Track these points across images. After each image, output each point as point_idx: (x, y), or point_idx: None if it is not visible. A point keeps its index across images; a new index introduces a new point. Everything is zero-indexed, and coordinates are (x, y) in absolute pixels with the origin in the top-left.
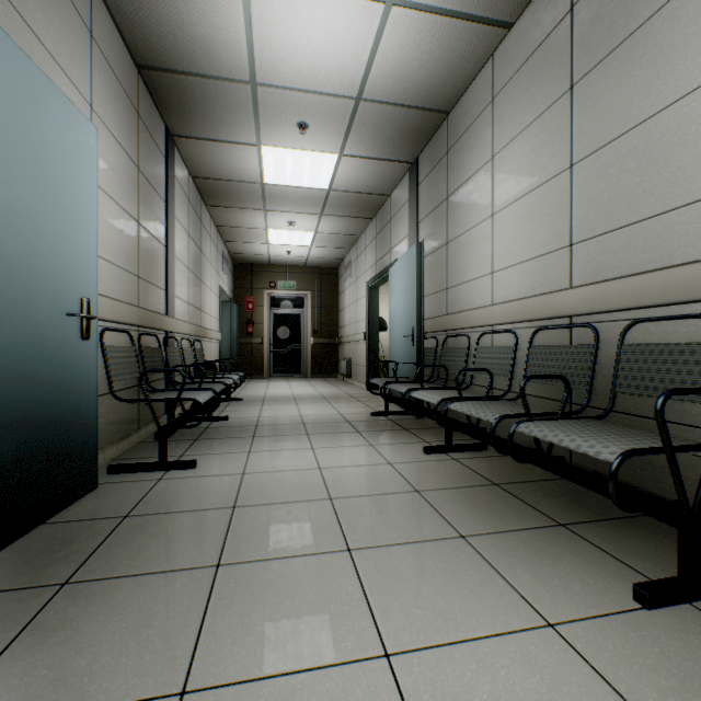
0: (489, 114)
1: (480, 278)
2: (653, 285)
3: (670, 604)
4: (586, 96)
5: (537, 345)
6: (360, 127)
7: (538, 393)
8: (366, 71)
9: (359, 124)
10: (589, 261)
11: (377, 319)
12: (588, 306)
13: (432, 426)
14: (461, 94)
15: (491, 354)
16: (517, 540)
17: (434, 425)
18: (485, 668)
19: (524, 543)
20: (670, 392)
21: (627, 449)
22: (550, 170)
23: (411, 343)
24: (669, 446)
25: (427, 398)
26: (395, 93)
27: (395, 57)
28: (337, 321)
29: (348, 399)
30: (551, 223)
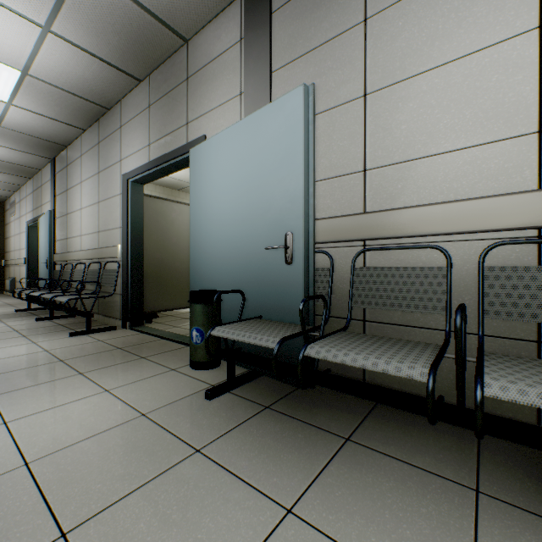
0: (81, 161)
1: (78, 237)
2: (109, 251)
3: (79, 335)
4: (102, 179)
5: (90, 269)
6: (4, 136)
7: (93, 289)
8: (1, 118)
9: (3, 135)
10: (102, 239)
11: (37, 249)
12: (100, 256)
13: (56, 312)
14: (71, 142)
15: (78, 273)
16: (48, 334)
17: (59, 312)
18: (3, 349)
19: (49, 334)
20: (81, 282)
21: (71, 298)
22: (95, 200)
23: (47, 267)
24: (80, 296)
25: (37, 294)
26: (27, 131)
27: (21, 120)
28: (5, 246)
29: (4, 305)
30: (95, 221)
